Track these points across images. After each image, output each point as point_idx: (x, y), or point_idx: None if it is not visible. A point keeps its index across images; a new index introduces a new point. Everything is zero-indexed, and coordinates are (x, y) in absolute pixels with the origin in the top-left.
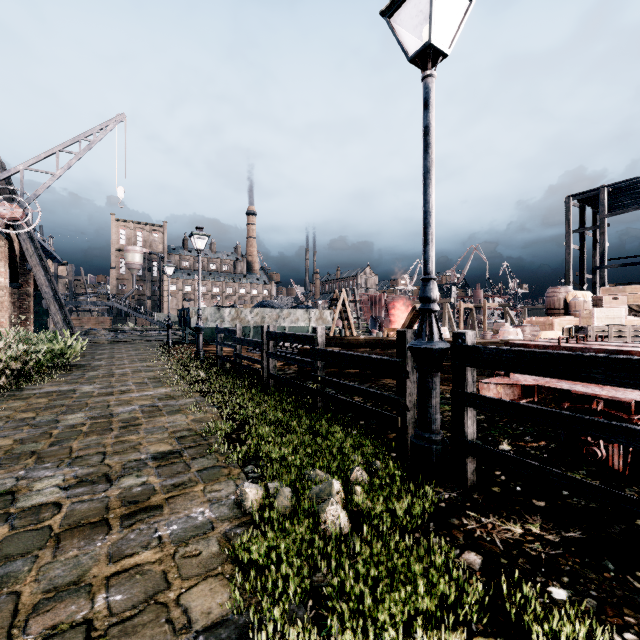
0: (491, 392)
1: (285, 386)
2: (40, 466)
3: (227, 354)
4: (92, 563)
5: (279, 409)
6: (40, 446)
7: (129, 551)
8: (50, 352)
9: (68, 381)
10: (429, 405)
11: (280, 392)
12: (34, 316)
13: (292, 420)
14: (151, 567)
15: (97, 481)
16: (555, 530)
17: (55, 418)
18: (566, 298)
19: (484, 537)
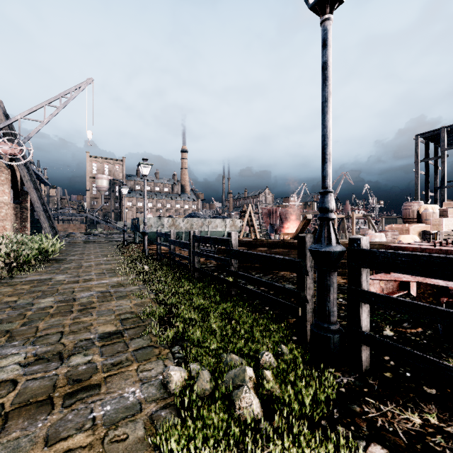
0: (375, 286)
1: (207, 277)
2: (9, 344)
3: (165, 251)
4: (29, 447)
5: (201, 297)
6: (14, 326)
7: (64, 433)
8: (37, 250)
9: (48, 271)
10: (327, 299)
11: (203, 281)
12: (31, 224)
13: (212, 305)
14: (81, 452)
15: (51, 359)
16: (452, 421)
17: (31, 301)
18: (419, 210)
19: (386, 427)
